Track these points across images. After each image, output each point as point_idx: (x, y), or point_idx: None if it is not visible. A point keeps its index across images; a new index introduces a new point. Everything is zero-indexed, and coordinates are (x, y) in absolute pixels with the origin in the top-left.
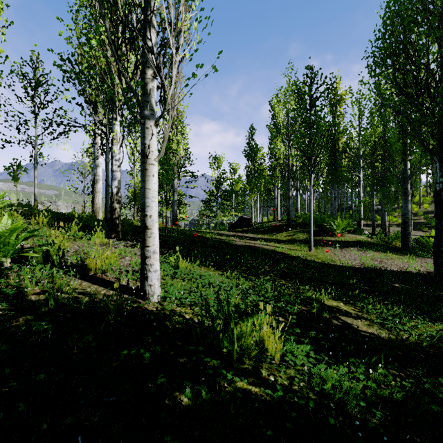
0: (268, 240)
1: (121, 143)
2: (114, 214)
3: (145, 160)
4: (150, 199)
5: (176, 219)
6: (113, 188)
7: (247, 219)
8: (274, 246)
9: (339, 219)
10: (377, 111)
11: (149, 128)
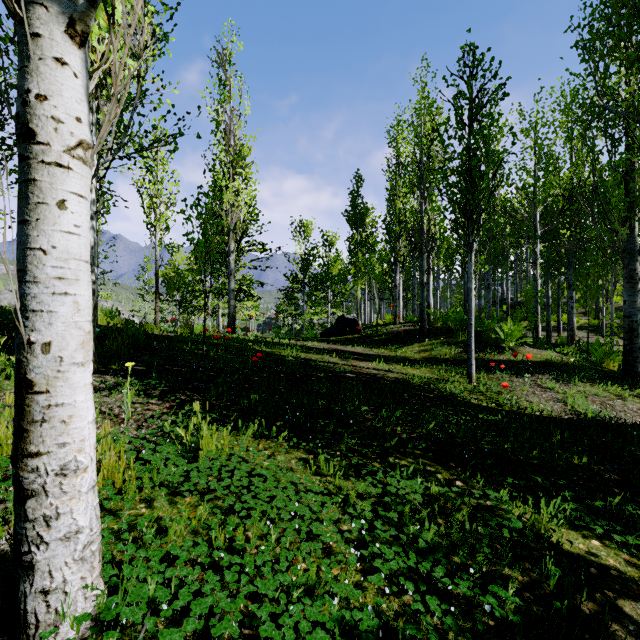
0: (391, 360)
1: (95, 169)
2: None
3: (28, 148)
4: (47, 287)
5: (234, 320)
6: None
7: (351, 320)
8: (404, 374)
9: (510, 322)
10: (581, 135)
11: (46, 39)
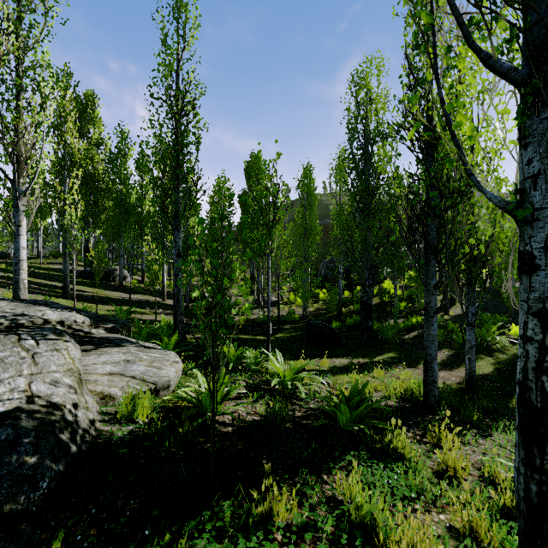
0: None
1: None
2: None
3: None
4: None
5: None
6: None
7: (7, 253)
8: None
9: None
10: None
11: None
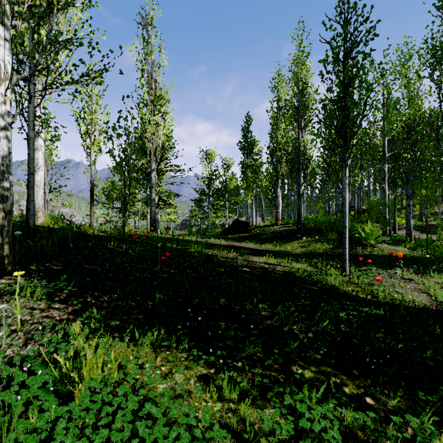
0: (277, 254)
1: (8, 82)
2: None
3: None
4: None
5: (154, 222)
6: None
7: (244, 222)
8: (289, 267)
9: (370, 224)
10: (430, 74)
11: None
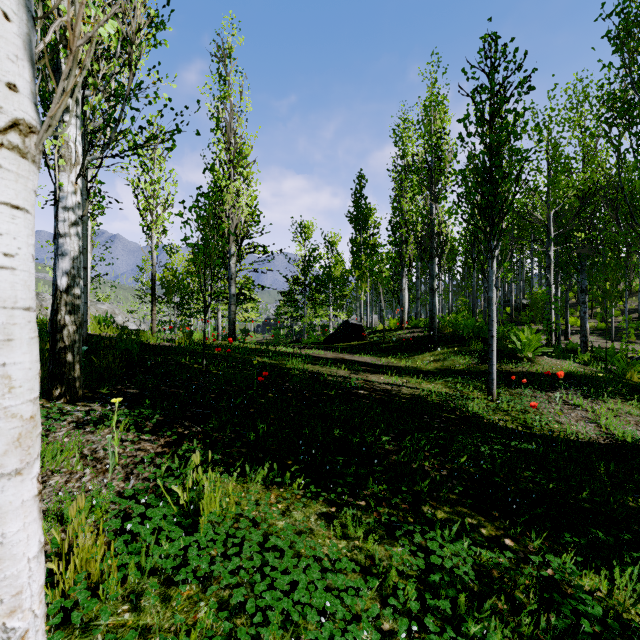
0: (402, 371)
1: (80, 168)
2: (60, 338)
3: None
4: None
5: (234, 327)
6: (57, 276)
7: (357, 325)
8: (419, 389)
9: (527, 330)
10: (606, 133)
11: None
